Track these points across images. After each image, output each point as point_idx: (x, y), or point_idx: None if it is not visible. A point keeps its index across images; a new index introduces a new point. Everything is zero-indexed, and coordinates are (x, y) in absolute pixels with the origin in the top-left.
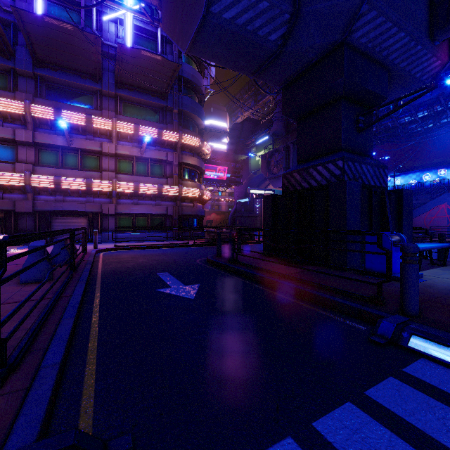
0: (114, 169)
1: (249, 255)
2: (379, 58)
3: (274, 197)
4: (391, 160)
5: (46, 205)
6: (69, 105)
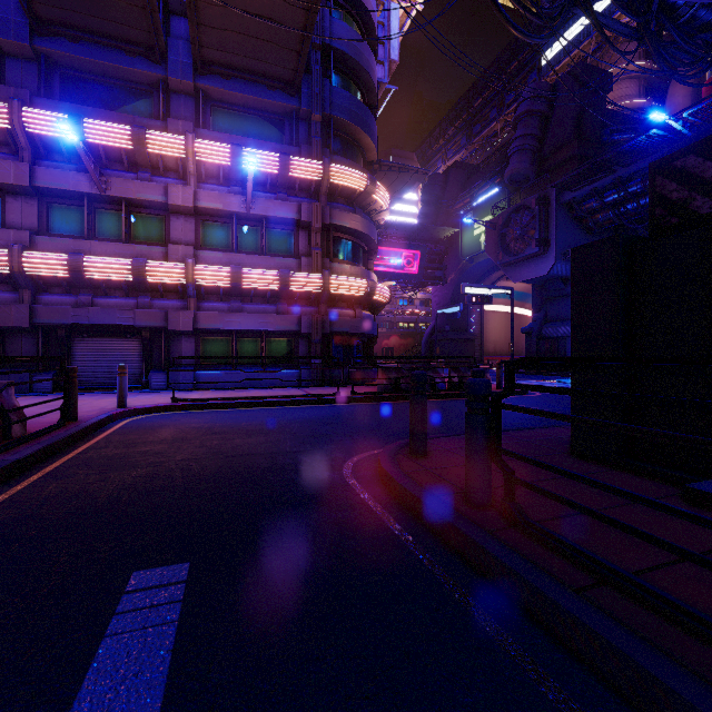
0: (193, 240)
1: (523, 452)
2: None
3: (627, 244)
4: None
5: (56, 314)
6: (103, 110)
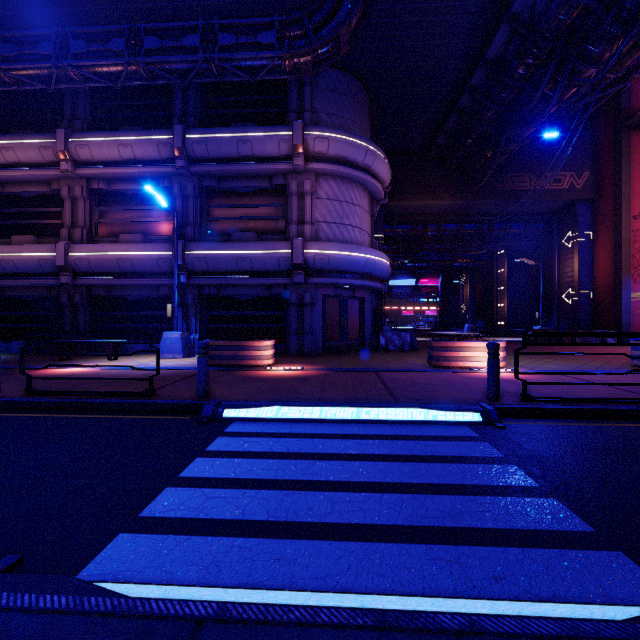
0: None
1: None
2: None
3: None
4: None
5: None
6: None
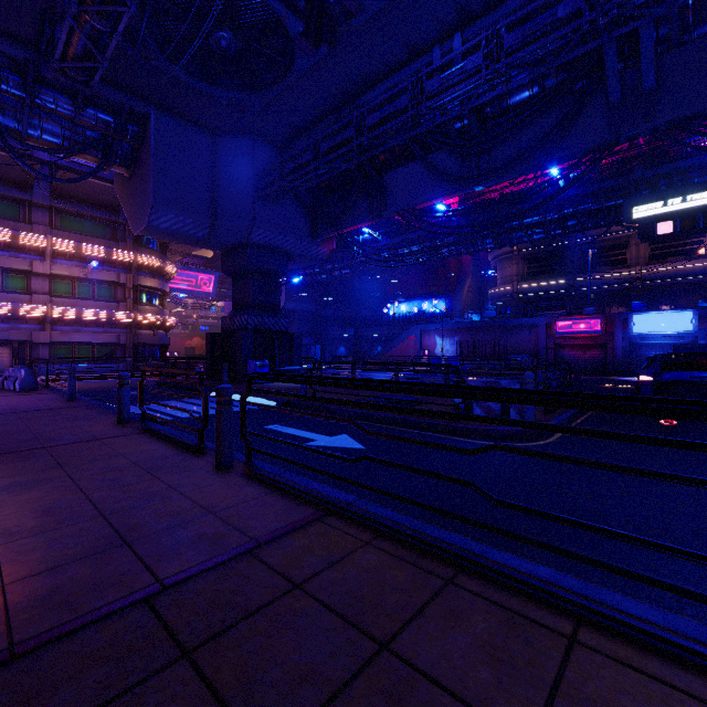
0: (48, 291)
1: (194, 379)
2: (277, 249)
3: (213, 335)
4: (400, 285)
5: None
6: None
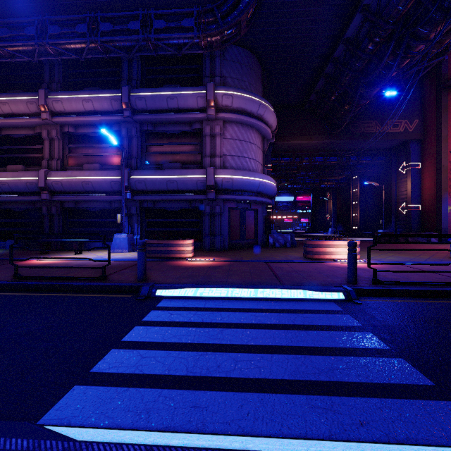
0: None
1: None
2: None
3: None
4: None
5: None
6: None
